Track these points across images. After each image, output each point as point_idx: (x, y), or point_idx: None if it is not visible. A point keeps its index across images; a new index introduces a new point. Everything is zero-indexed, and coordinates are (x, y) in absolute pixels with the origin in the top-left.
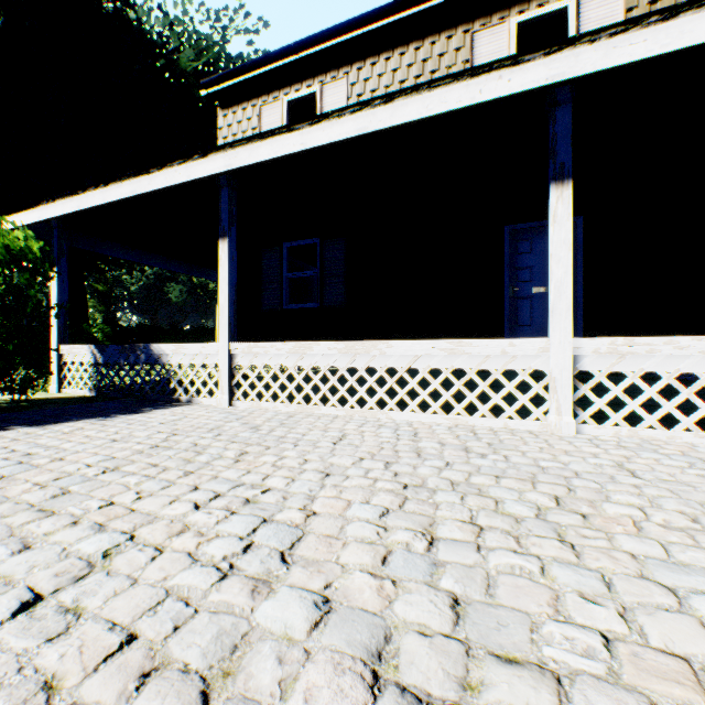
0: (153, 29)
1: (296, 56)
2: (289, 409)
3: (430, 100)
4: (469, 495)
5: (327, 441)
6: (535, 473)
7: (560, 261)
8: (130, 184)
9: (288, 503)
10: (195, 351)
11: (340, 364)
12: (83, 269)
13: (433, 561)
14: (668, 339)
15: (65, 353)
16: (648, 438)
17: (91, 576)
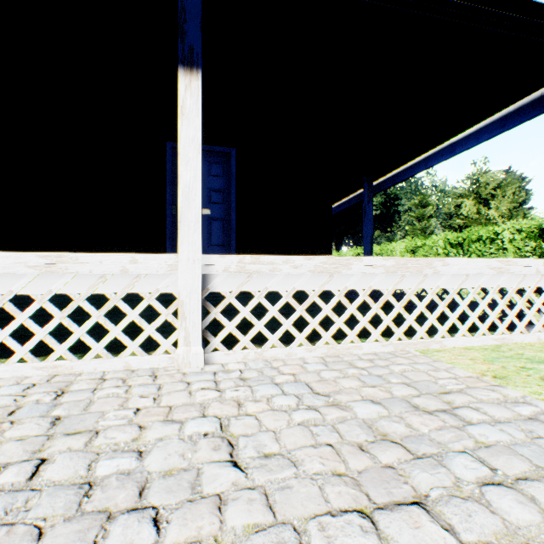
0: None
1: None
2: None
3: None
4: None
5: None
6: (47, 527)
7: (189, 163)
8: None
9: None
10: None
11: None
12: None
13: None
14: (287, 258)
15: None
16: (272, 359)
17: None
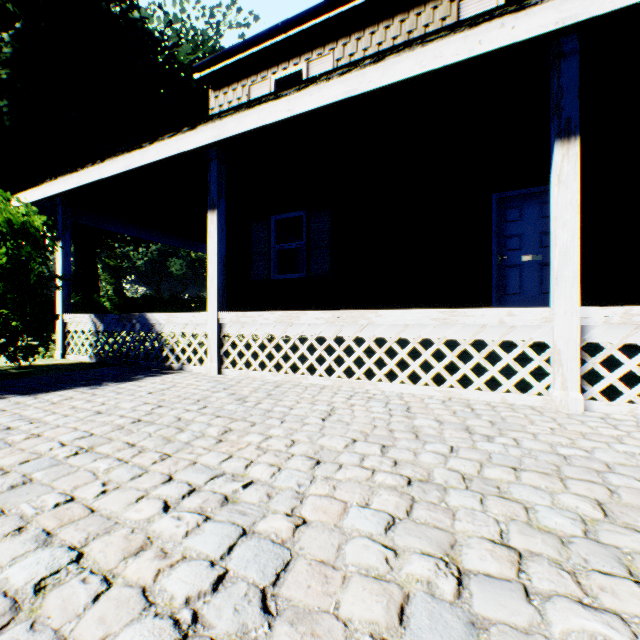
0: (155, 27)
1: (284, 36)
2: (276, 378)
3: (423, 56)
4: (489, 496)
5: (315, 416)
6: (559, 464)
7: (565, 224)
8: (124, 159)
9: (272, 505)
10: (186, 321)
11: (327, 333)
12: (94, 246)
13: (470, 618)
14: None
15: (69, 321)
16: None
17: (7, 631)
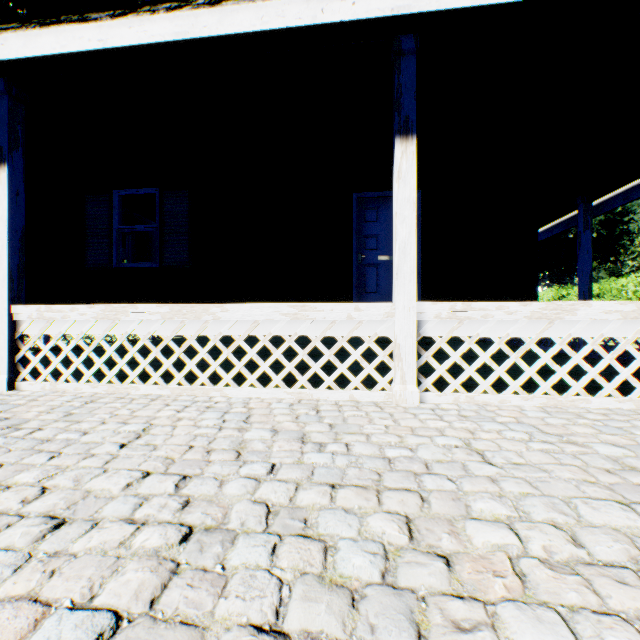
0: None
1: None
2: (96, 390)
3: (265, 11)
4: (287, 539)
5: (114, 442)
6: (381, 471)
7: (404, 220)
8: None
9: None
10: None
11: (165, 331)
12: None
13: None
14: (500, 304)
15: None
16: (483, 404)
17: None
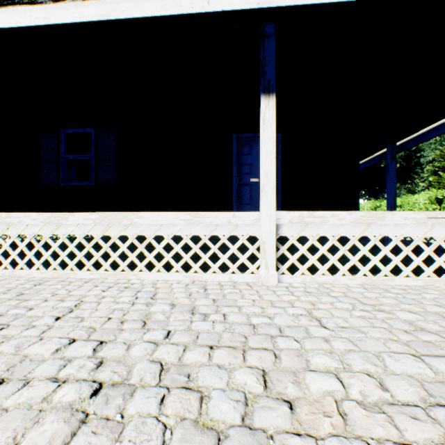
0: None
1: None
2: (44, 275)
3: (167, 1)
4: (173, 390)
5: (52, 315)
6: (247, 335)
7: (267, 154)
8: None
9: None
10: None
11: (96, 232)
12: None
13: None
14: (333, 213)
15: None
16: (322, 282)
17: None
